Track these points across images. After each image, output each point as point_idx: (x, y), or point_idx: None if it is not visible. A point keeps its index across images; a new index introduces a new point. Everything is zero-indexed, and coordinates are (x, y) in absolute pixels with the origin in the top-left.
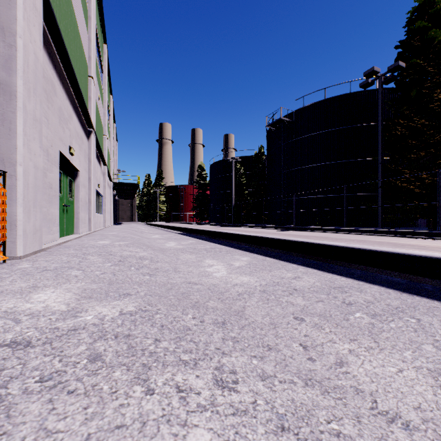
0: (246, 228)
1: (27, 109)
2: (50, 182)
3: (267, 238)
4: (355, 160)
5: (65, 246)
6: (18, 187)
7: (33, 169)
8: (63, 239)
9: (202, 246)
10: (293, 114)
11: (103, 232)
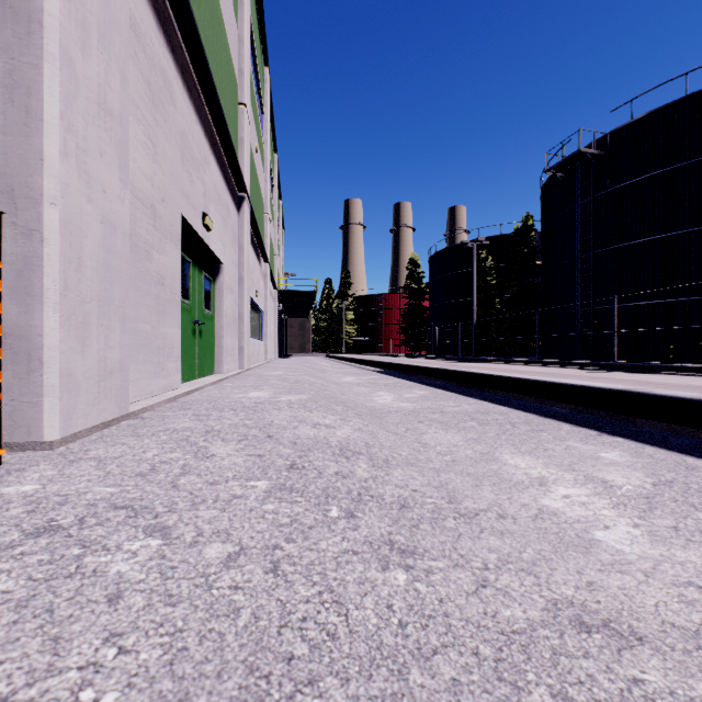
0: (508, 365)
1: (78, 70)
2: (160, 272)
3: (664, 396)
4: None
5: (184, 403)
6: (46, 260)
7: (98, 224)
8: (188, 385)
9: (454, 405)
10: (607, 139)
11: (261, 371)
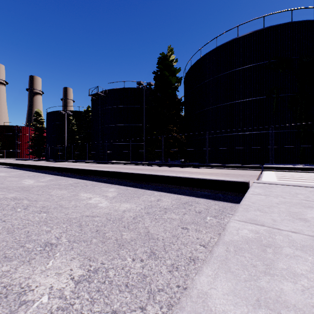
0: (72, 163)
1: None
2: None
3: (65, 167)
4: (139, 125)
5: None
6: None
7: None
8: None
9: (27, 174)
10: (107, 91)
11: None
